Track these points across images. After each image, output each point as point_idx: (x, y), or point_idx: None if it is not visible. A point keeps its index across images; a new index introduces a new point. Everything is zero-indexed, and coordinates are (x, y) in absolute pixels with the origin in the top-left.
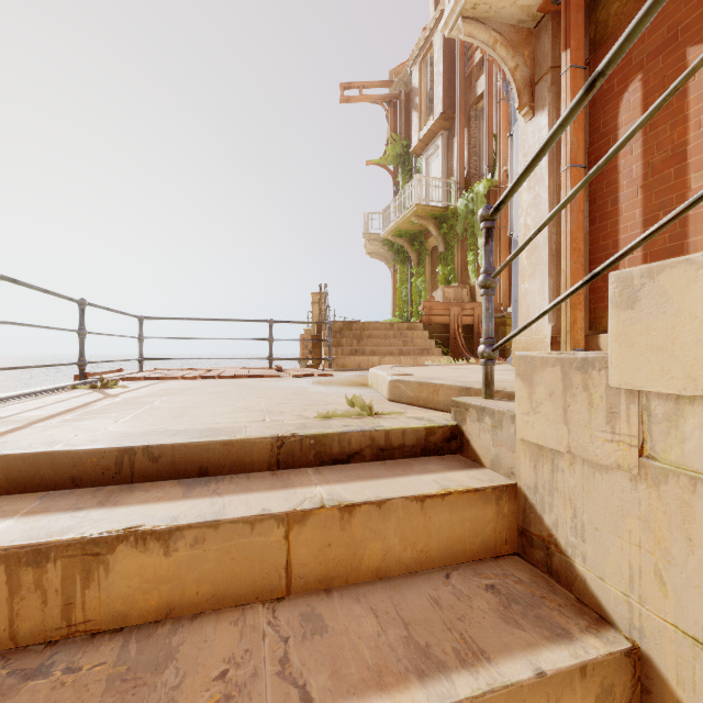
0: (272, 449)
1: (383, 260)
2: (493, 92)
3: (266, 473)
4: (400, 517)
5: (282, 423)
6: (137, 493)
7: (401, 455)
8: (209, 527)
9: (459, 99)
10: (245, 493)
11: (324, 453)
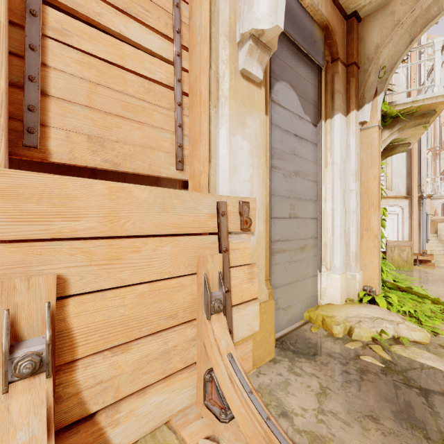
0: None
1: None
2: None
3: None
4: None
5: None
6: None
7: None
8: None
9: None
10: None
11: None
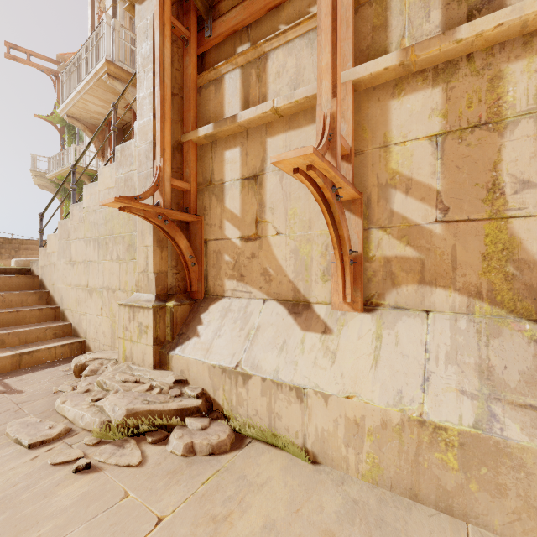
0: None
1: (53, 193)
2: None
3: None
4: (4, 280)
5: None
6: None
7: (10, 274)
8: None
9: None
10: None
11: None
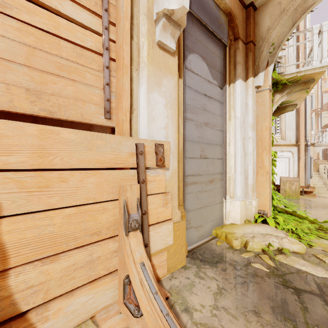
0: None
1: None
2: None
3: None
4: None
5: None
6: None
7: None
8: None
9: None
10: None
11: None
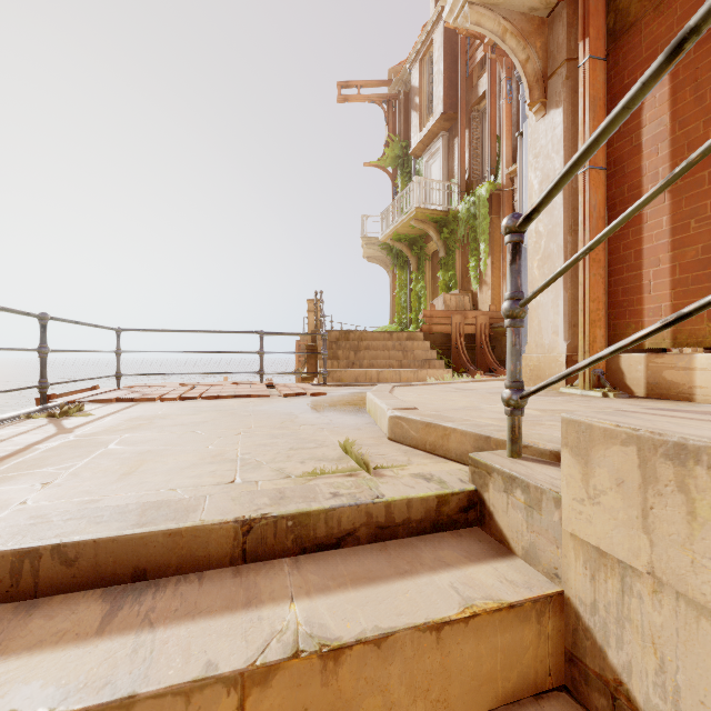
0: (236, 537)
1: (382, 265)
2: (496, 92)
3: (226, 572)
4: (407, 657)
5: (255, 488)
6: (34, 623)
7: (406, 532)
8: (117, 709)
9: (460, 99)
10: (189, 621)
11: (306, 536)
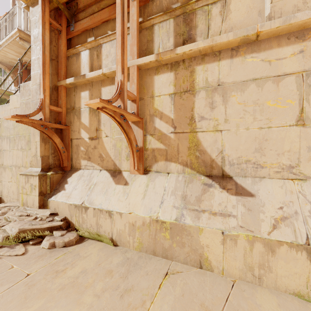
0: None
1: None
2: None
3: None
4: None
5: None
6: None
7: None
8: None
9: None
10: None
11: None
